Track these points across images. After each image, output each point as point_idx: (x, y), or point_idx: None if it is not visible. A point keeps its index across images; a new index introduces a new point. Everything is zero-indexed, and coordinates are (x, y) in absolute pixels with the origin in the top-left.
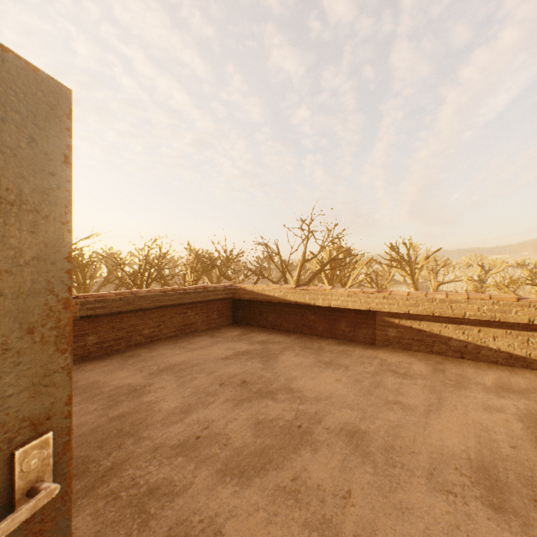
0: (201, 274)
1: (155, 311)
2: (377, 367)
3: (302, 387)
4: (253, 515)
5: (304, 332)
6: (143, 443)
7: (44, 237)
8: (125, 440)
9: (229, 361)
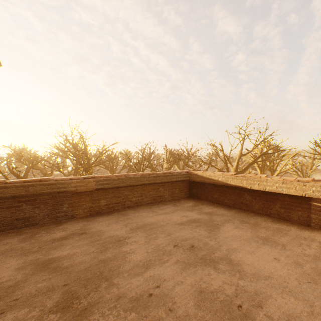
0: (173, 164)
1: (139, 187)
2: (318, 251)
3: (241, 260)
4: None
5: (241, 208)
6: (111, 289)
7: None
8: (101, 283)
9: (183, 226)
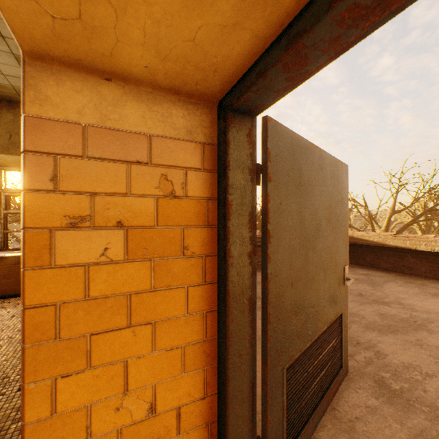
0: None
1: None
2: None
3: (411, 304)
4: (393, 345)
5: (403, 272)
6: None
7: (345, 210)
8: None
9: None
